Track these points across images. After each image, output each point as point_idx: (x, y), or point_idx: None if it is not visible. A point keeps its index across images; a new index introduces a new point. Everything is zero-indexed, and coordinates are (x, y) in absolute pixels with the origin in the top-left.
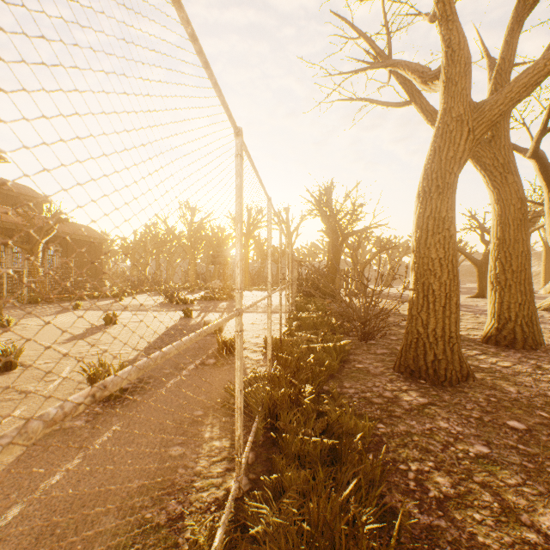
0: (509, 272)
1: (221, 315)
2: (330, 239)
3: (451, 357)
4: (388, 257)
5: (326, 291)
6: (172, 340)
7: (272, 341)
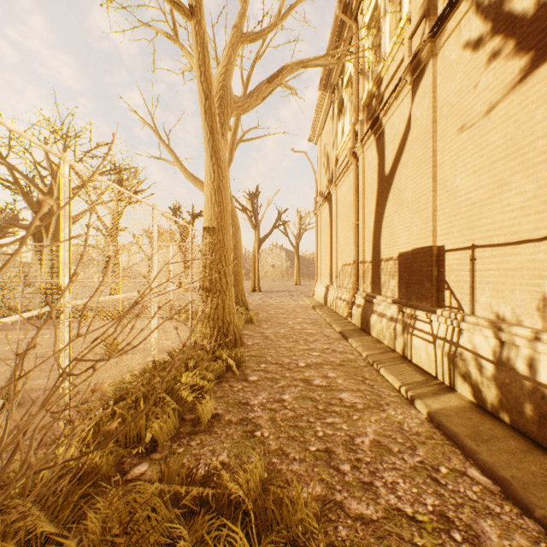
0: None
1: None
2: None
3: None
4: None
5: None
6: None
7: None
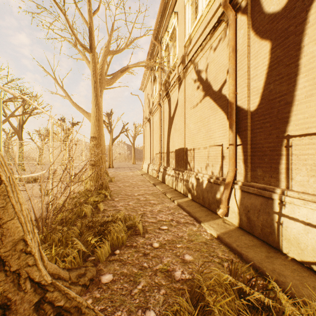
0: None
1: None
2: None
3: None
4: None
5: None
6: None
7: None
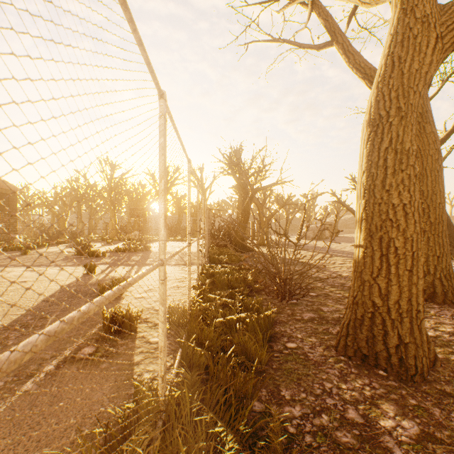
0: (427, 224)
1: (130, 270)
2: (239, 195)
3: (419, 338)
4: (285, 212)
5: (237, 242)
6: (49, 311)
7: (179, 312)
